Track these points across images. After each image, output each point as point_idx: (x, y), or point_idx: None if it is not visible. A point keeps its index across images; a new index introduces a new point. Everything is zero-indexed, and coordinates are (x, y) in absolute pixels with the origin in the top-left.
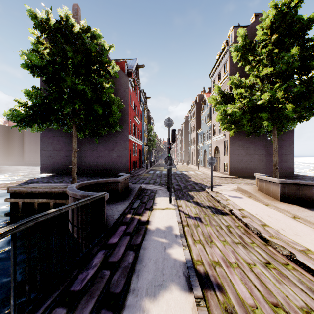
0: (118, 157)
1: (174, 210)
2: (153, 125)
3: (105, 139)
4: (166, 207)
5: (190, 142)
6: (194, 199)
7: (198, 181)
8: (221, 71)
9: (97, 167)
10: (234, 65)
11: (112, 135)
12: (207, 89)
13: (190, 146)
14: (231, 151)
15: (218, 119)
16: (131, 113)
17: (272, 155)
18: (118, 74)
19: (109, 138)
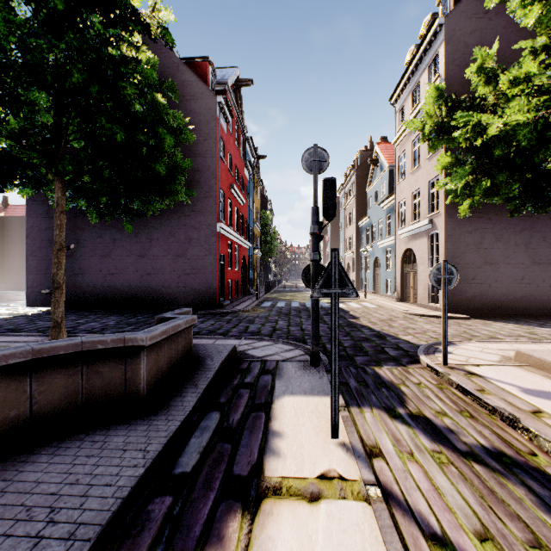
0: (195, 272)
1: (366, 503)
2: (272, 215)
3: (165, 231)
4: (323, 475)
5: (344, 244)
6: (407, 403)
7: (380, 327)
8: (421, 83)
9: (149, 292)
10: (457, 60)
11: (181, 223)
12: (378, 140)
13: (344, 253)
14: (450, 257)
15: (442, 166)
16: (224, 177)
17: (544, 267)
18: (195, 88)
19: (174, 230)
